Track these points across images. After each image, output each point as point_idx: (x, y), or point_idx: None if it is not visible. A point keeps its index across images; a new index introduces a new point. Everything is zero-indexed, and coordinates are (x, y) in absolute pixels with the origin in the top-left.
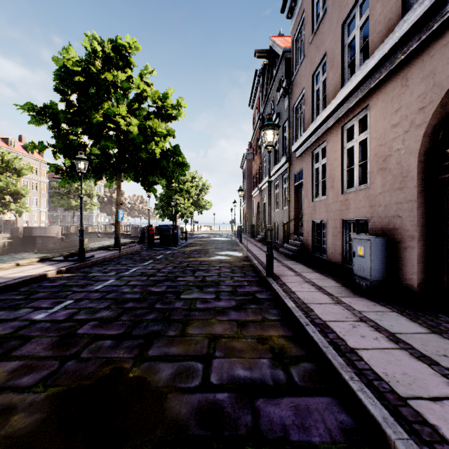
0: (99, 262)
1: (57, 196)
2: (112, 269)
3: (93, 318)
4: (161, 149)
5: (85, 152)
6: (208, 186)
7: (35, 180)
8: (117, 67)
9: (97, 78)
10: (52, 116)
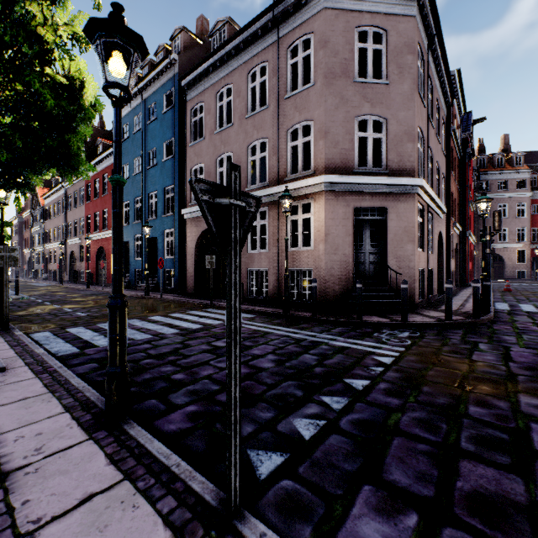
0: None
1: None
2: None
3: None
4: None
5: None
6: None
7: None
8: None
9: None
10: None
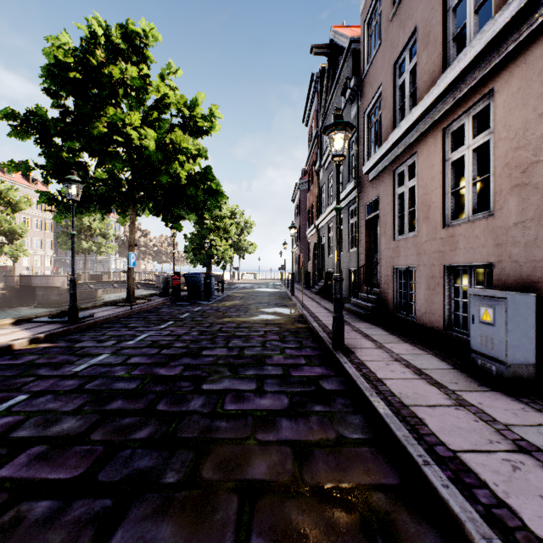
0: (98, 324)
1: (64, 236)
2: (112, 336)
3: (42, 437)
4: (188, 171)
5: (87, 176)
6: (252, 224)
7: (38, 217)
8: (128, 62)
9: (98, 73)
10: (39, 125)
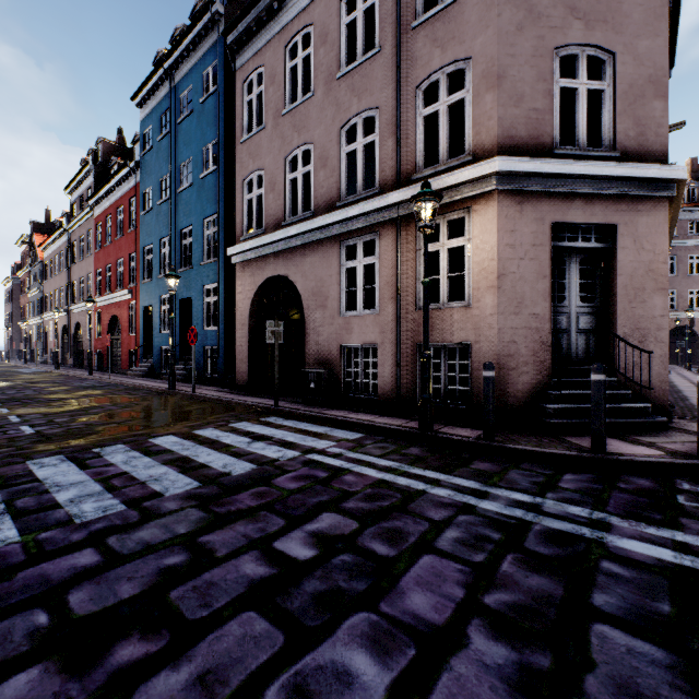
0: None
1: None
2: None
3: None
4: None
5: None
6: None
7: None
8: None
9: None
10: None
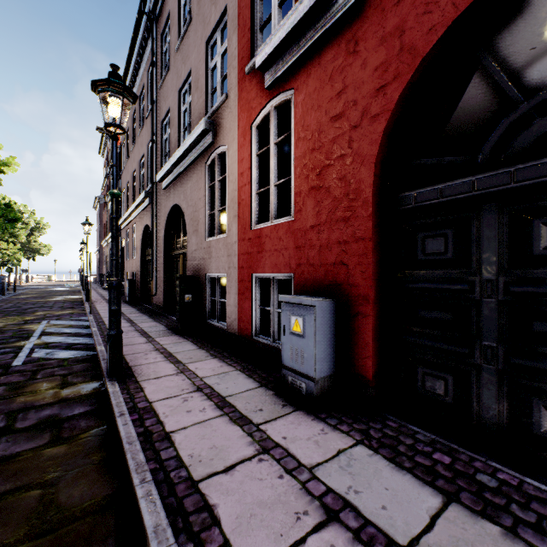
0: None
1: None
2: None
3: None
4: None
5: None
6: (46, 225)
7: None
8: None
9: None
10: None
